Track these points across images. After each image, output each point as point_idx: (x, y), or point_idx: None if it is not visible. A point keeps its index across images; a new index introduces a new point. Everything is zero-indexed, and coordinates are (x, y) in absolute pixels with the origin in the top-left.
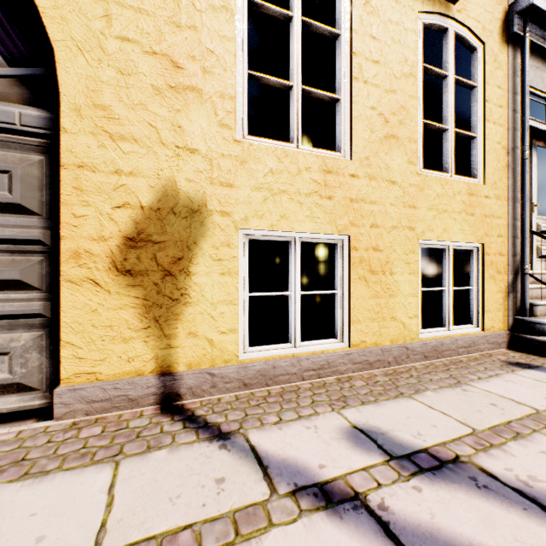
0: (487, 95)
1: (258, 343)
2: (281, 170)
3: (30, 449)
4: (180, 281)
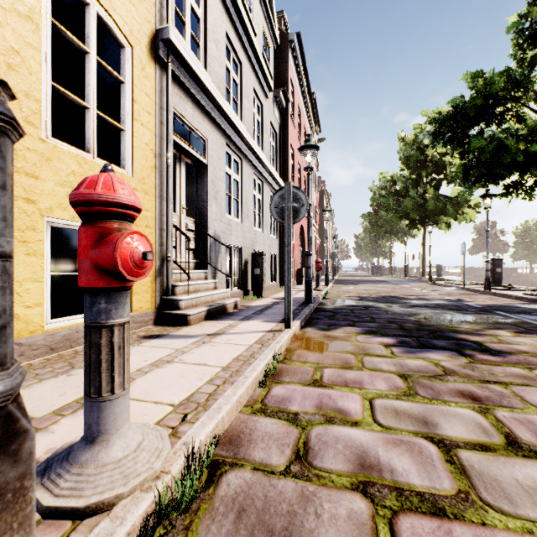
0: (136, 96)
1: None
2: None
3: None
4: None
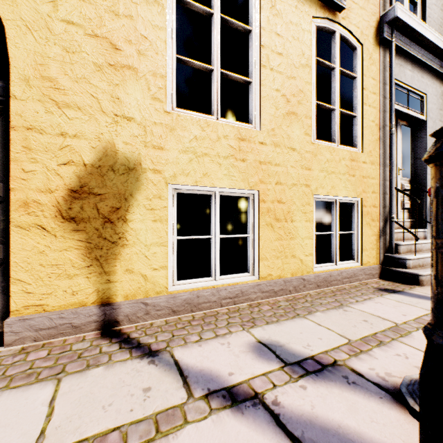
0: (364, 84)
1: (188, 278)
2: (204, 137)
3: None
4: (118, 227)
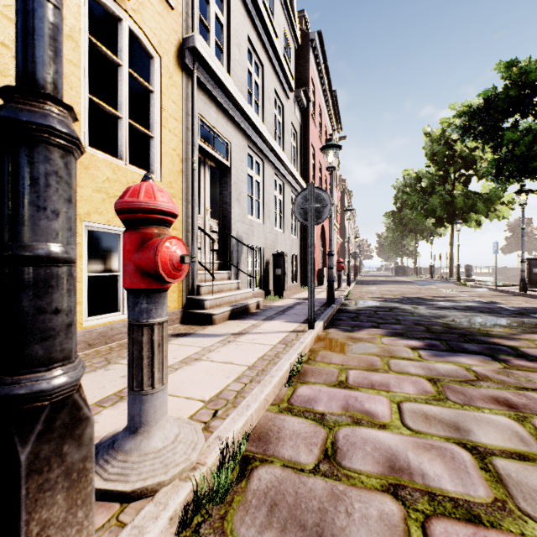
0: (164, 104)
1: None
2: None
3: None
4: None
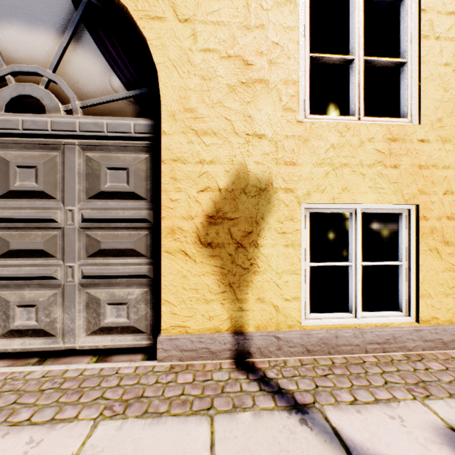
0: None
1: None
2: (343, 143)
3: (145, 386)
4: (250, 253)
